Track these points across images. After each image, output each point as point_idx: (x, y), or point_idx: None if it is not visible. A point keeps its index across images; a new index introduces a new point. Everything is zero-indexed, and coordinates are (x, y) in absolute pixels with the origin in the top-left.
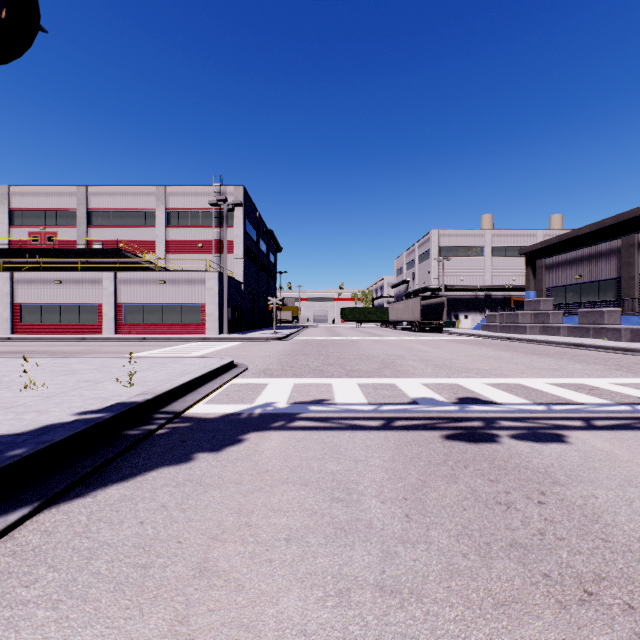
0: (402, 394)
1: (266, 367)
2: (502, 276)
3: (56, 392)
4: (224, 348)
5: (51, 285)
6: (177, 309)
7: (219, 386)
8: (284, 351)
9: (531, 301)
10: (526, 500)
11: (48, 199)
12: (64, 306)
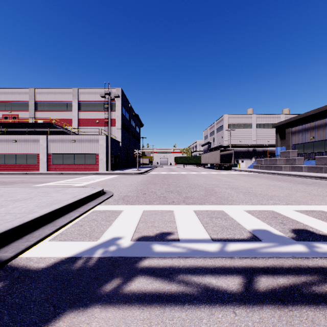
0: (237, 225)
1: (126, 194)
2: (262, 139)
3: None
4: (105, 179)
5: (10, 143)
6: (82, 156)
7: (79, 215)
8: (141, 181)
9: (284, 152)
10: None
11: (13, 96)
12: (18, 155)
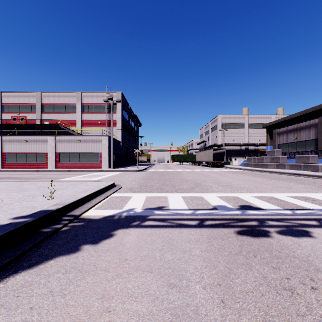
0: (207, 203)
1: (131, 186)
2: (254, 138)
3: (7, 203)
4: (110, 176)
5: (22, 143)
6: (87, 155)
7: (104, 198)
8: (142, 177)
9: (270, 151)
10: (303, 286)
11: (21, 99)
12: (28, 154)
